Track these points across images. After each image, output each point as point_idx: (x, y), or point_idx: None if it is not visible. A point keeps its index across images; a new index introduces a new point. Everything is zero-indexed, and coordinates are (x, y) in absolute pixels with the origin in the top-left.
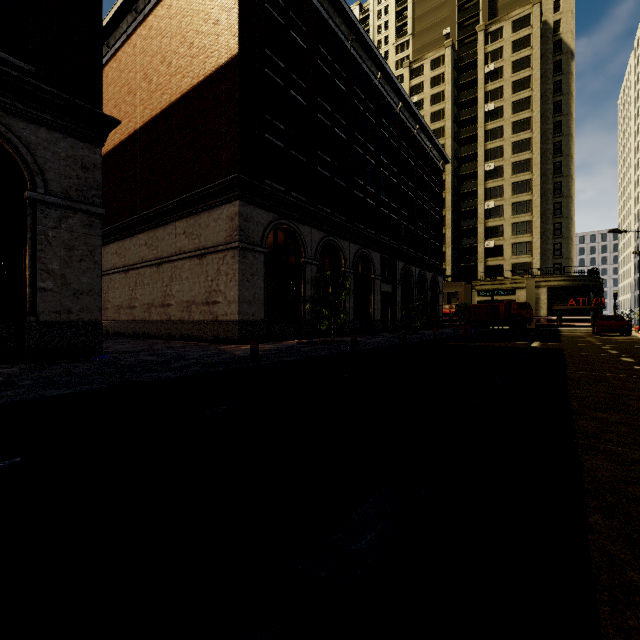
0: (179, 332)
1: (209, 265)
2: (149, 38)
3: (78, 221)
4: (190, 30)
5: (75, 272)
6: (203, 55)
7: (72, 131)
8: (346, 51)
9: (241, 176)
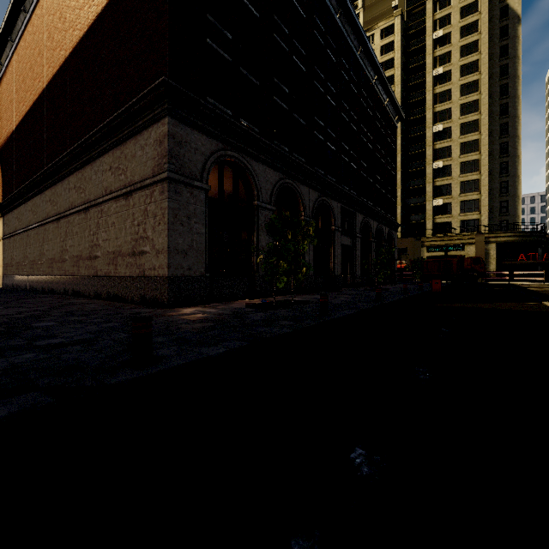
0: (105, 290)
1: (135, 205)
2: None
3: None
4: None
5: None
6: None
7: None
8: None
9: (170, 81)
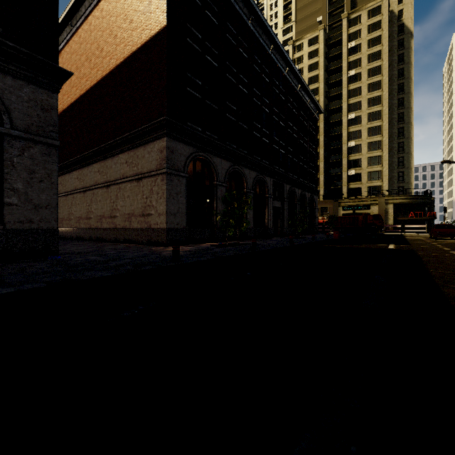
0: (122, 237)
1: (144, 186)
2: (101, 18)
3: (38, 150)
4: (130, 10)
5: (36, 190)
6: (140, 28)
7: (33, 80)
8: (247, 28)
9: (168, 118)
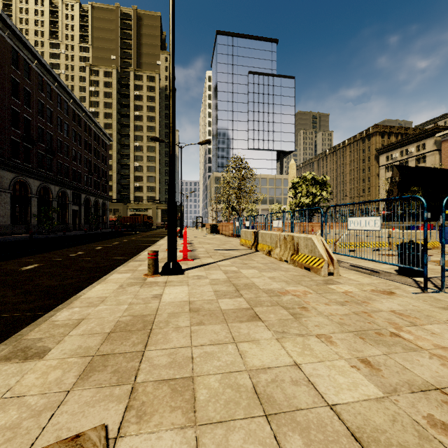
0: None
1: None
2: None
3: None
4: None
5: None
6: None
7: None
8: (53, 90)
9: (1, 159)
